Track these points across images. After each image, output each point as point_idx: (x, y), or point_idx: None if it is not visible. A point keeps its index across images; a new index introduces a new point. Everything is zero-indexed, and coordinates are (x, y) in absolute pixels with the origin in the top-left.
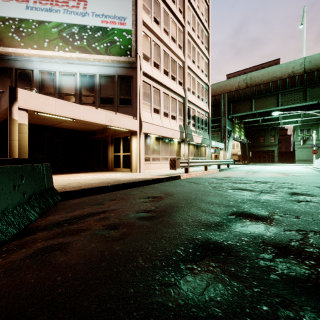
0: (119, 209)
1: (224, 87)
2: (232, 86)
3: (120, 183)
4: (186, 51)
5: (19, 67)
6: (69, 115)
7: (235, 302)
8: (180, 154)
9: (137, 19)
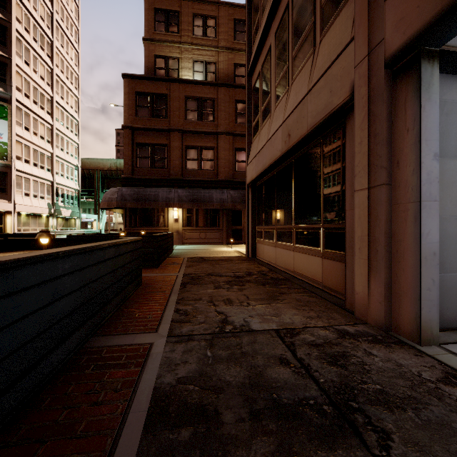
0: None
1: (98, 164)
2: (105, 165)
3: None
4: (55, 144)
5: None
6: None
7: None
8: (48, 225)
9: (12, 134)
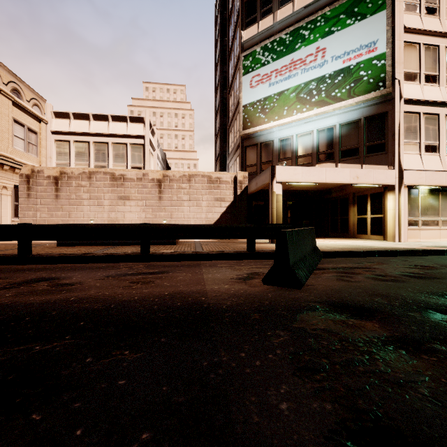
0: (381, 268)
1: None
2: None
3: (374, 250)
4: None
5: (262, 141)
6: (312, 180)
7: None
8: None
9: (394, 32)
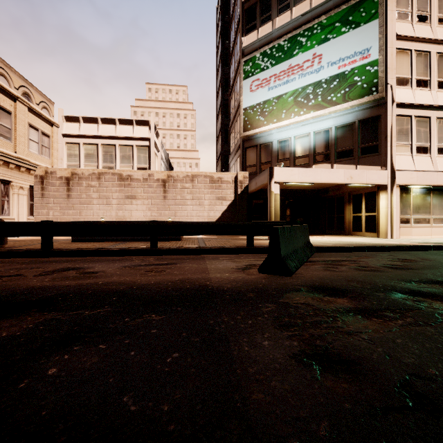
0: (366, 261)
1: None
2: None
3: (364, 246)
4: None
5: (262, 142)
6: (308, 181)
7: (439, 292)
8: None
9: (387, 39)
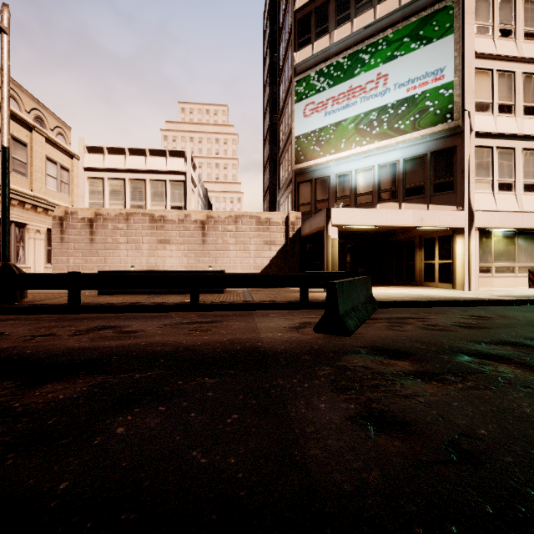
0: (435, 318)
1: None
2: None
3: (436, 300)
4: None
5: (318, 177)
6: (372, 223)
7: (508, 354)
8: None
9: (463, 58)
